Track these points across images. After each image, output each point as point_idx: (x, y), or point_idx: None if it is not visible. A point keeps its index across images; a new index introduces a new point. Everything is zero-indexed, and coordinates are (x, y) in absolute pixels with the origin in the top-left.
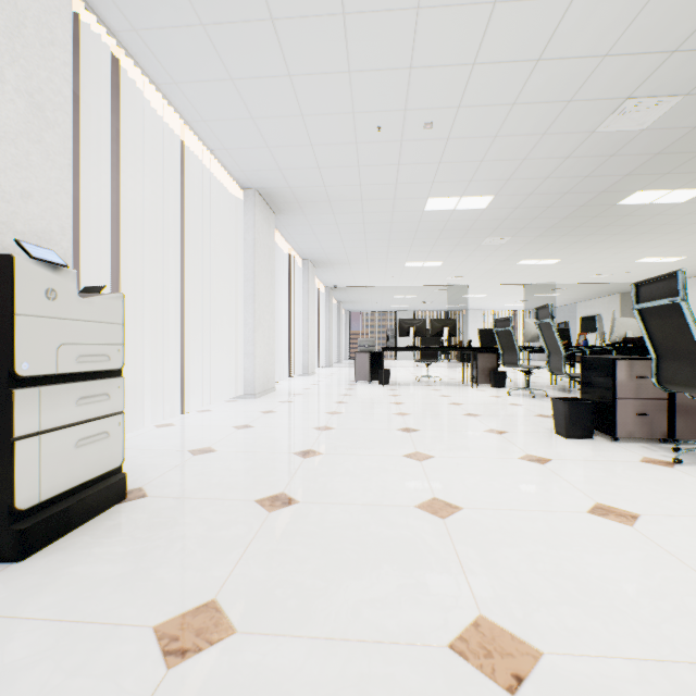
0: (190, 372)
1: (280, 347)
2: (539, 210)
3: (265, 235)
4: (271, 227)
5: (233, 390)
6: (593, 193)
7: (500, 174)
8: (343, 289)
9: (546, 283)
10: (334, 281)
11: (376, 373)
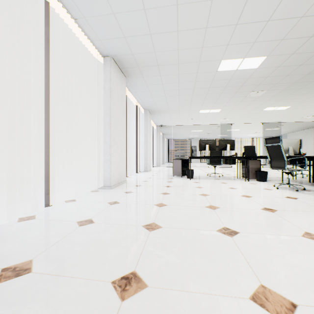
0: (72, 172)
1: (132, 156)
2: (293, 68)
3: (119, 88)
4: (123, 84)
5: (97, 184)
6: None
7: (278, 34)
8: (165, 127)
9: (275, 122)
10: (161, 122)
11: (185, 171)
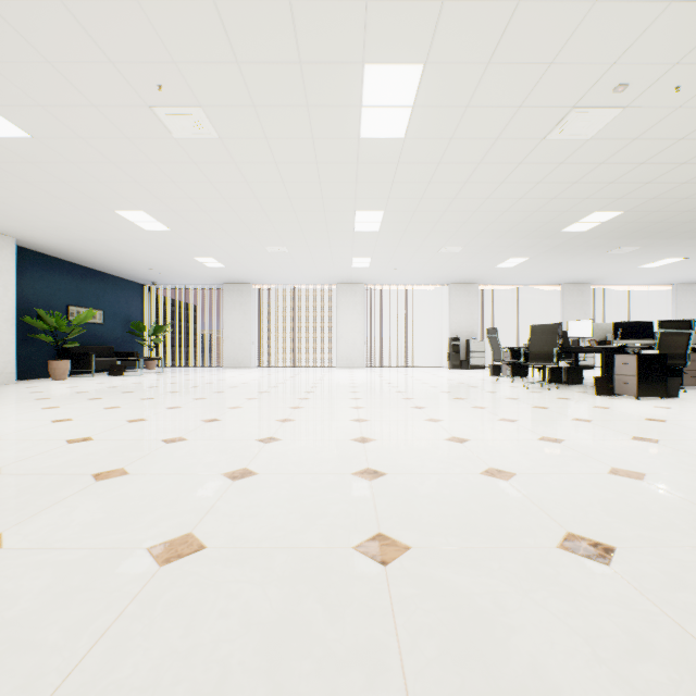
0: None
1: None
2: None
3: (689, 298)
4: None
5: None
6: None
7: None
8: None
9: None
10: None
11: None
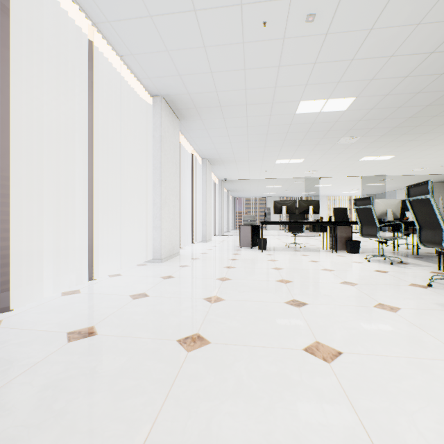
0: (112, 241)
1: (185, 221)
2: (390, 110)
3: (171, 134)
4: (176, 129)
5: (144, 256)
6: (442, 91)
7: (366, 74)
8: (230, 181)
9: (377, 175)
10: (224, 175)
11: (256, 241)
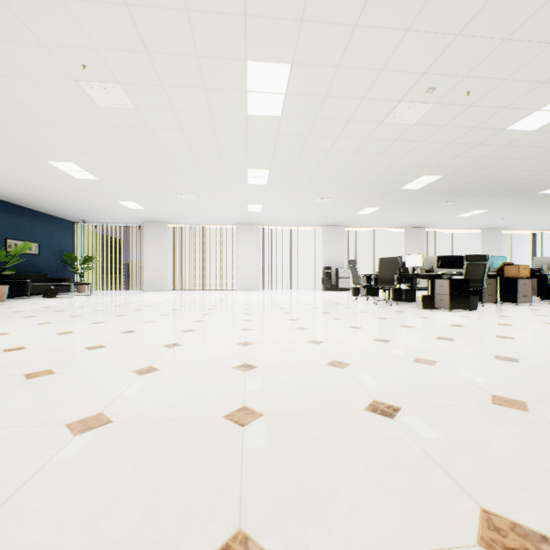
0: None
1: None
2: None
3: (492, 239)
4: (497, 235)
5: None
6: None
7: None
8: None
9: None
10: None
11: None
